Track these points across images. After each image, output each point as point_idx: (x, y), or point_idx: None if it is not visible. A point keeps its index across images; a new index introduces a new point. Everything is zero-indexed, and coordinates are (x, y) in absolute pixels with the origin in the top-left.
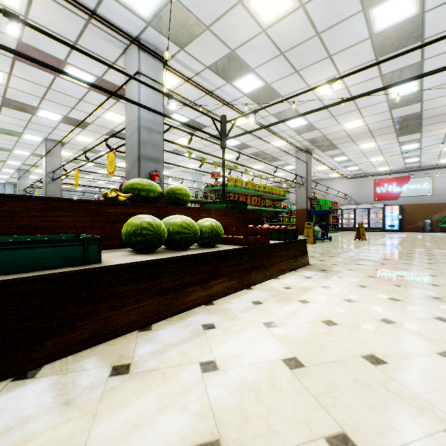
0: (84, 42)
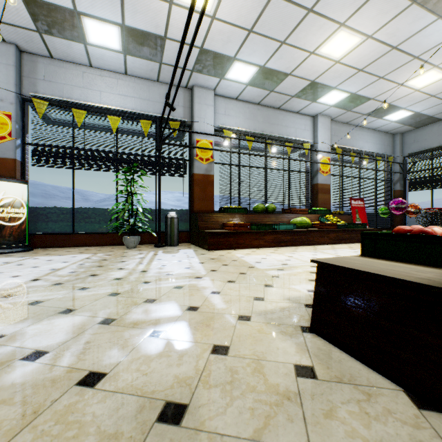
0: None
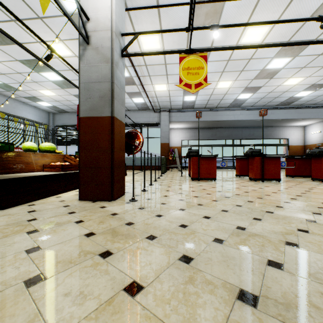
0: (151, 2)
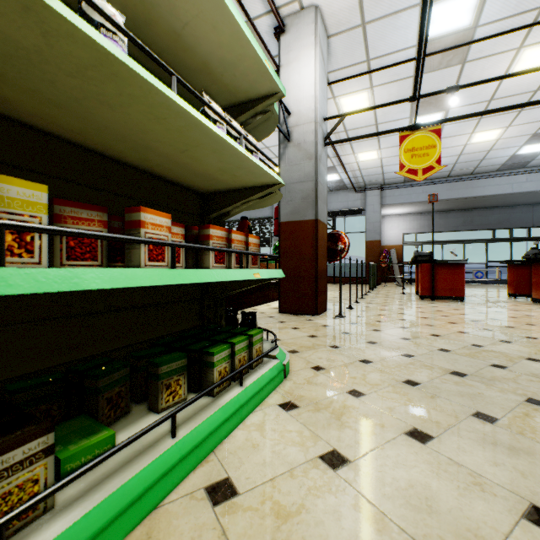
0: (358, 59)
